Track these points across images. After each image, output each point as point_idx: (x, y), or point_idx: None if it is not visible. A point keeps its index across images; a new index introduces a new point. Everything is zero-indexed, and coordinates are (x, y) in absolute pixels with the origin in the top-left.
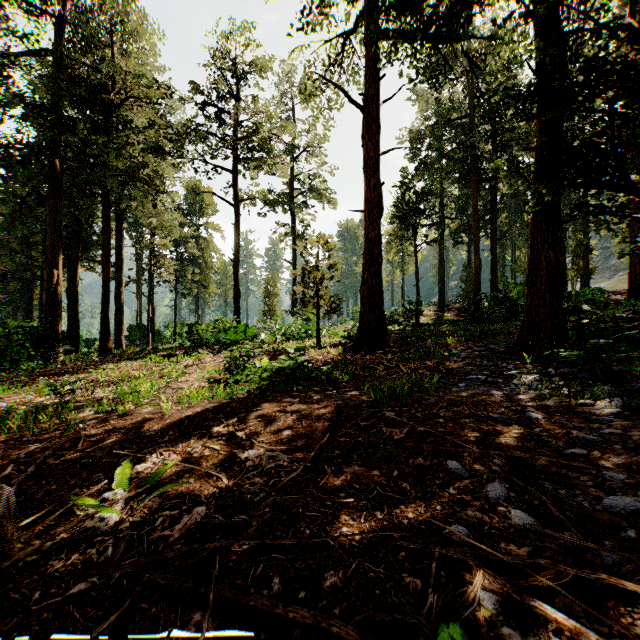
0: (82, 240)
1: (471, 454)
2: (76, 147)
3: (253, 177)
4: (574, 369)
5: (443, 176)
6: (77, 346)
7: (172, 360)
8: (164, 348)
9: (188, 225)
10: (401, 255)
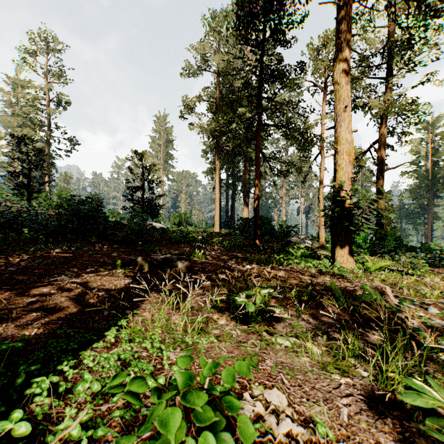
0: None
1: None
2: None
3: None
4: None
5: None
6: None
7: None
8: None
9: None
10: None
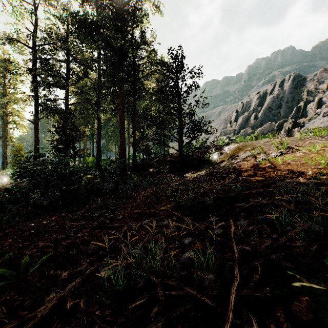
0: None
1: None
2: None
3: None
4: None
5: None
6: None
7: None
8: None
9: None
10: None
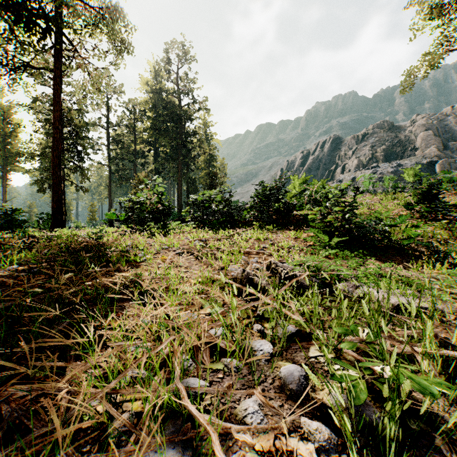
0: None
1: None
2: None
3: None
4: None
5: None
6: None
7: None
8: None
9: None
10: None
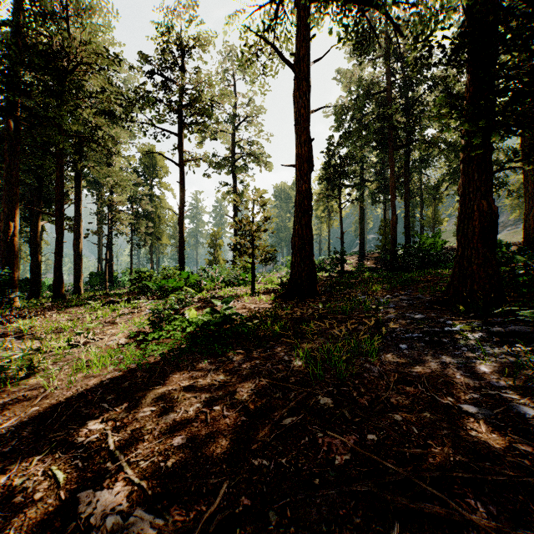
0: (44, 196)
1: (483, 533)
2: (29, 108)
3: (199, 143)
4: (526, 327)
5: (364, 143)
6: (38, 291)
7: (111, 308)
8: (113, 294)
9: (143, 184)
10: (327, 212)
